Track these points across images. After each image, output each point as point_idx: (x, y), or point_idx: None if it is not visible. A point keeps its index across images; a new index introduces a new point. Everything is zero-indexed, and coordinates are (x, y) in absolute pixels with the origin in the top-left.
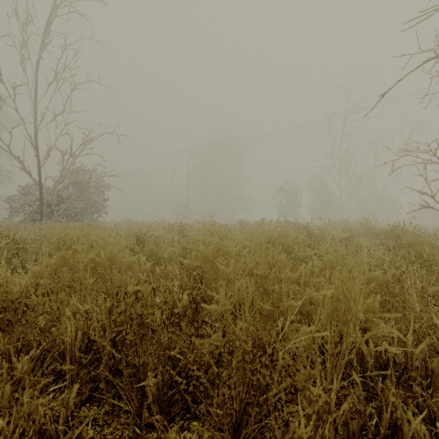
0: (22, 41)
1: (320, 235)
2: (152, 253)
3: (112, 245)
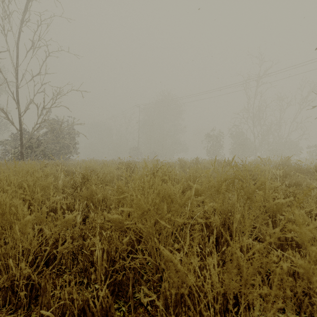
0: (2, 14)
1: (257, 173)
2: (91, 194)
3: (45, 186)
